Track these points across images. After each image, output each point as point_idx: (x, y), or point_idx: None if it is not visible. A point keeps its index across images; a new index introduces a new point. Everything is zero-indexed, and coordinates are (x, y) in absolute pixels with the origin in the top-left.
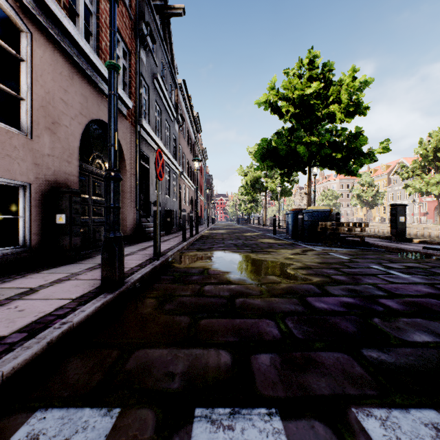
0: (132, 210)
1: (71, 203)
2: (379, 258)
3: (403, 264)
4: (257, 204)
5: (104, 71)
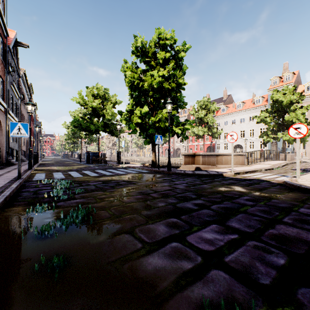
0: (4, 152)
1: (0, 152)
2: (101, 166)
3: (103, 166)
4: (78, 145)
5: (1, 101)
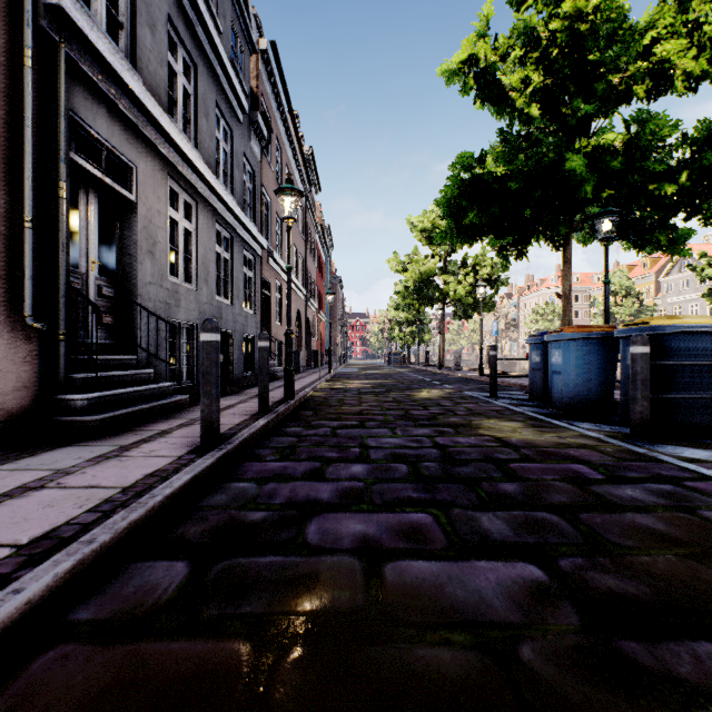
0: (3, 325)
1: None
2: None
3: None
4: (423, 328)
5: None
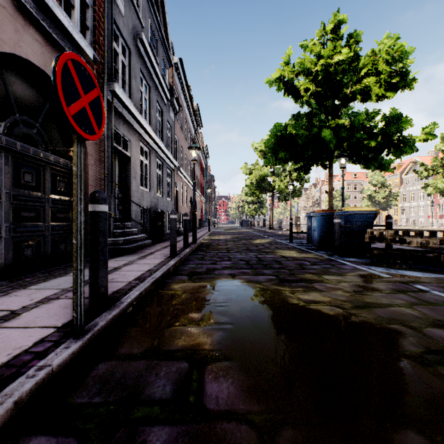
0: None
1: None
2: None
3: None
4: (262, 206)
5: None
